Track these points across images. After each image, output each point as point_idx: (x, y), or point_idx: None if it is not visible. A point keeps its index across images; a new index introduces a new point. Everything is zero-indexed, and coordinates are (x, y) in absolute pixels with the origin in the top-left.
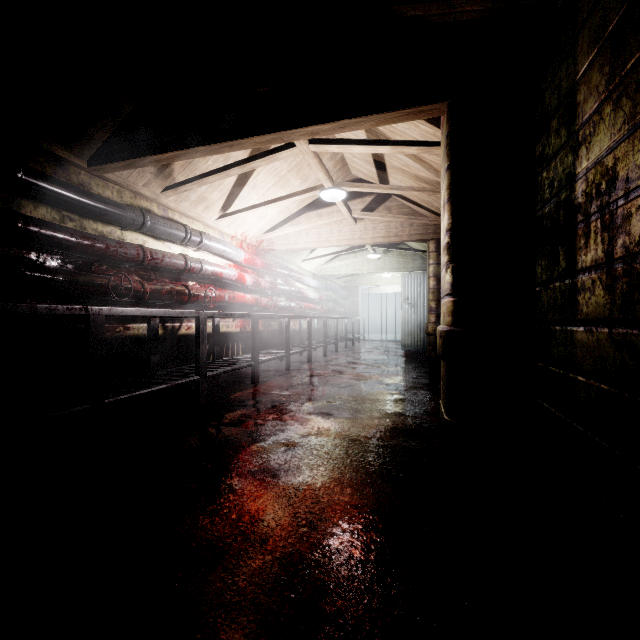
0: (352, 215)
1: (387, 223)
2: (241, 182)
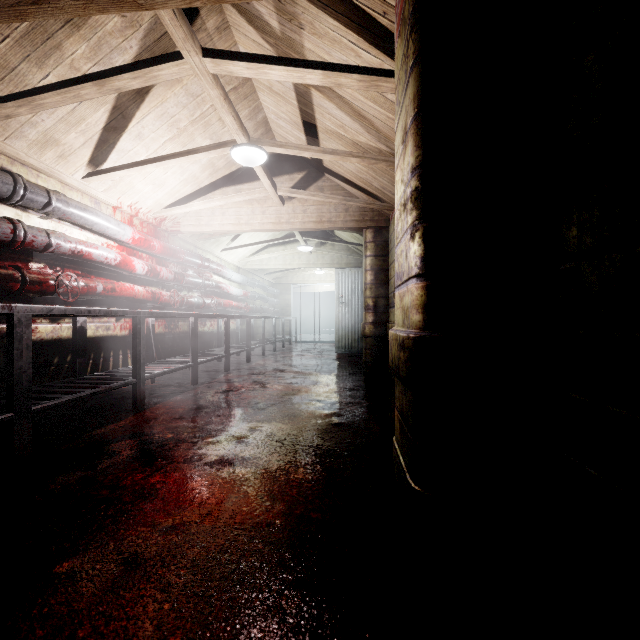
0: (277, 192)
1: (319, 206)
2: (117, 125)
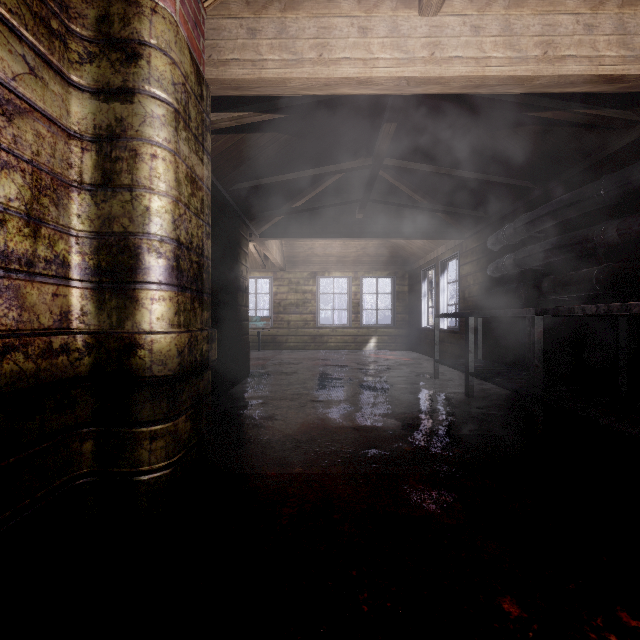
0: None
1: None
2: None
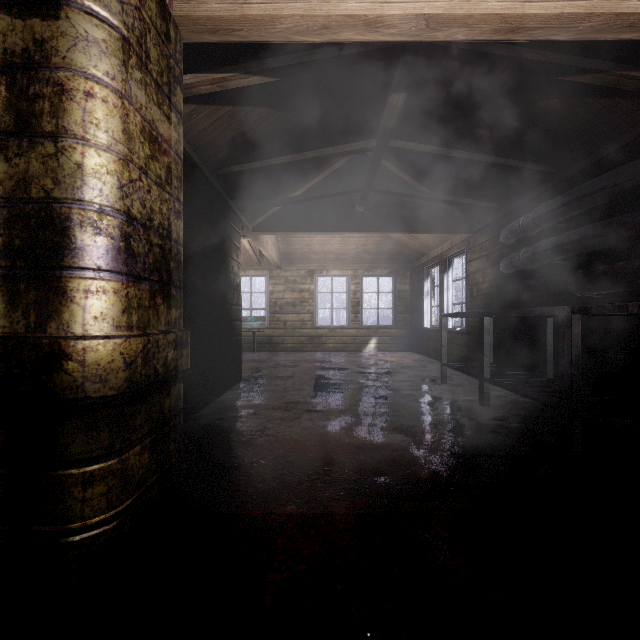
0: None
1: None
2: None
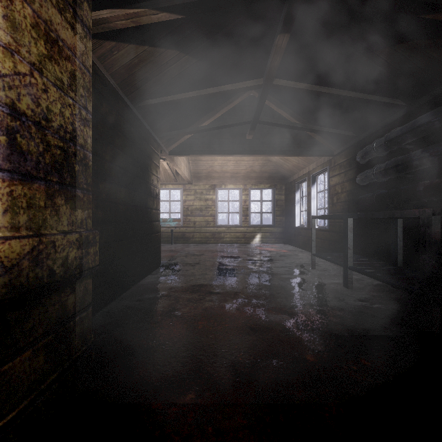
0: None
1: None
2: None
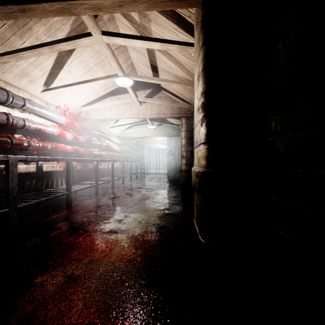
0: (138, 99)
1: (159, 106)
2: (58, 66)
